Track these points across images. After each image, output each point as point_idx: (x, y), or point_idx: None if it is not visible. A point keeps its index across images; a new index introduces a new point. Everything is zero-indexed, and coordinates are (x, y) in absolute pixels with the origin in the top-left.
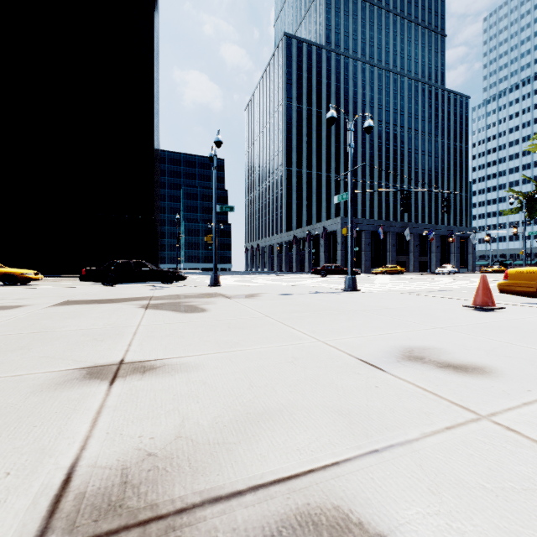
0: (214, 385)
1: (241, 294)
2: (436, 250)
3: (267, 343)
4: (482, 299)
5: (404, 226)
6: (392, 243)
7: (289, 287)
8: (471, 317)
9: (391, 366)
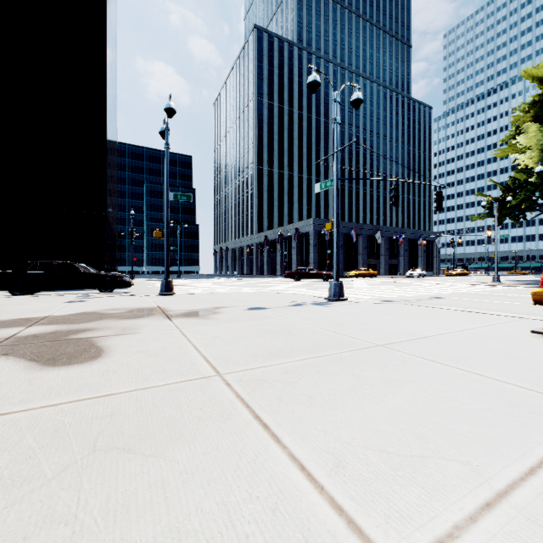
0: None
1: (192, 310)
2: (405, 253)
3: None
4: None
5: (375, 229)
6: (363, 246)
7: (260, 295)
8: None
9: None
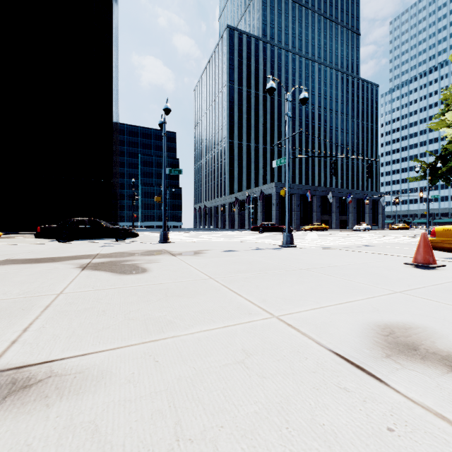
0: (109, 438)
1: (186, 251)
2: (353, 211)
3: (209, 322)
4: (424, 256)
5: (328, 190)
6: (317, 205)
7: (232, 243)
8: (421, 277)
9: (384, 367)
